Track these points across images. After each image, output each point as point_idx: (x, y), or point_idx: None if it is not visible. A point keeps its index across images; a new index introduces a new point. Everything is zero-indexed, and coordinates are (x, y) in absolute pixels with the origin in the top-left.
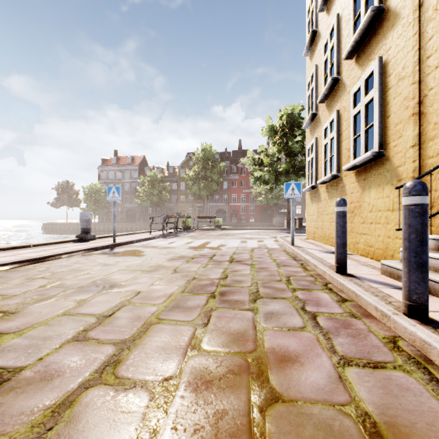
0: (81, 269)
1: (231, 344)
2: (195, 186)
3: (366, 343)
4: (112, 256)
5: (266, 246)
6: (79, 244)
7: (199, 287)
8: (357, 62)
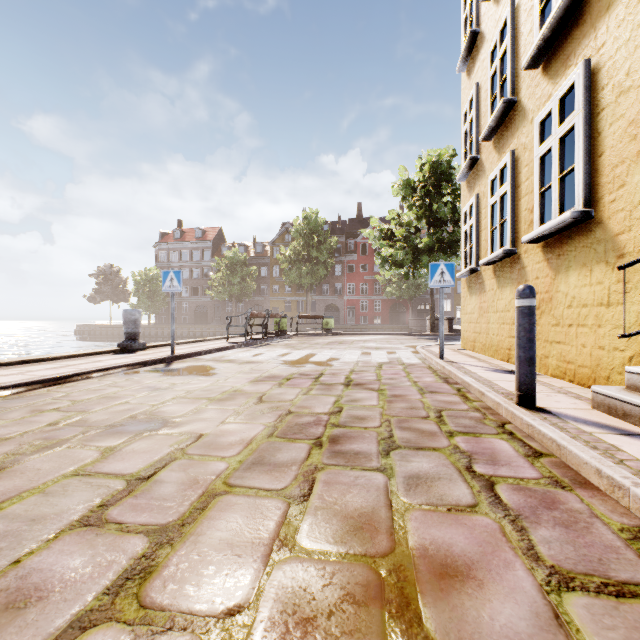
0: (118, 395)
1: (349, 538)
2: (293, 272)
3: (592, 541)
4: (167, 376)
5: (400, 361)
6: (121, 356)
7: (297, 428)
8: (545, 73)
